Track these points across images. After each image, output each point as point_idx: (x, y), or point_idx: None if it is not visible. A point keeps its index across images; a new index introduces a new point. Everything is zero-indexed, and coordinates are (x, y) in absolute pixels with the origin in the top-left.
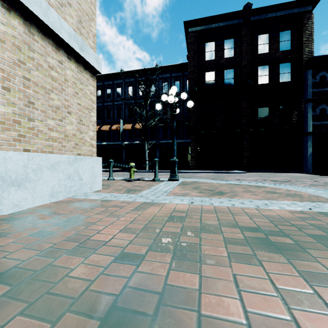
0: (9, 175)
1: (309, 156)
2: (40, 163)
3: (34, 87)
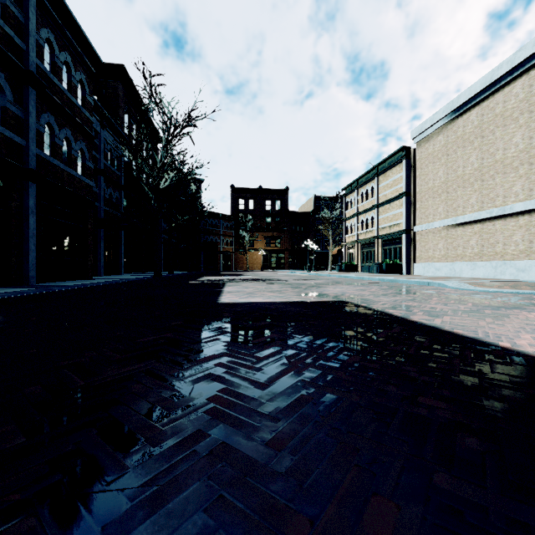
0: (520, 268)
1: None
2: (531, 264)
3: (532, 235)
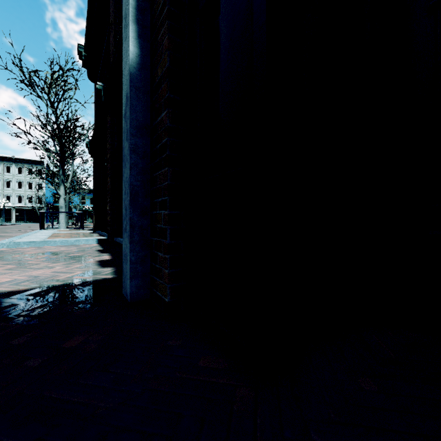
0: None
1: (124, 120)
2: None
3: None
